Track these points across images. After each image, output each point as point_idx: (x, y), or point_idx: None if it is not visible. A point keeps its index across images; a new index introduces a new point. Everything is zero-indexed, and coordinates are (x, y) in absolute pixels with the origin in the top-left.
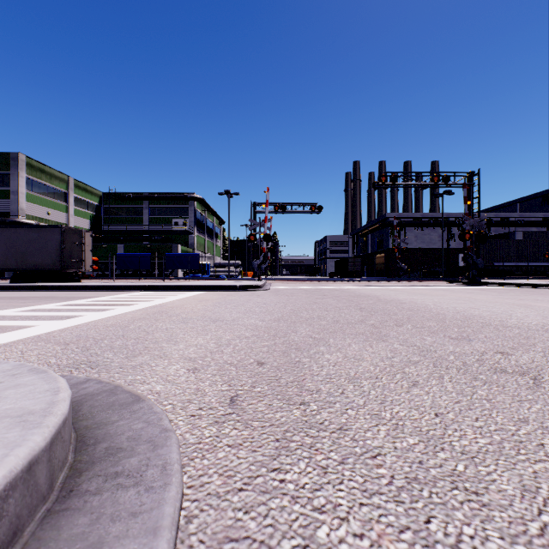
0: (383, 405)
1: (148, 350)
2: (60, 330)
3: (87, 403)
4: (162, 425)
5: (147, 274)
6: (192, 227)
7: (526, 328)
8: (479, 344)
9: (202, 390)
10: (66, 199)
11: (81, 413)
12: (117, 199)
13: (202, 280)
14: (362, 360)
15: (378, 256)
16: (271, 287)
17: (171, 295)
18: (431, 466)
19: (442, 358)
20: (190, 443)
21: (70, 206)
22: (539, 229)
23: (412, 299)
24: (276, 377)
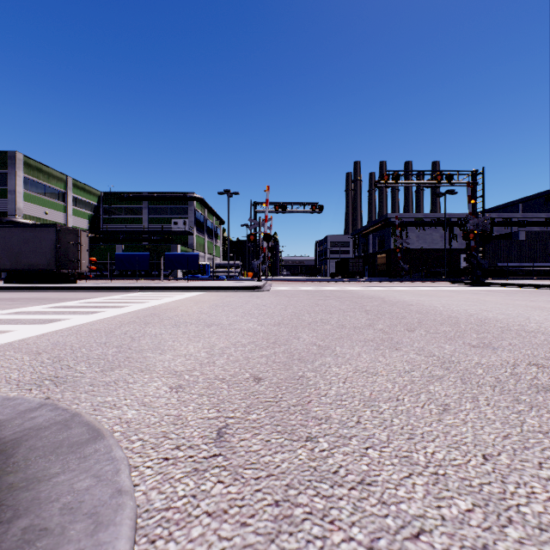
0: (412, 441)
1: (129, 361)
2: (37, 336)
3: (27, 443)
4: (117, 482)
5: (146, 275)
6: (192, 227)
7: None
8: (506, 353)
9: (184, 418)
10: (64, 199)
11: (12, 459)
12: (116, 199)
13: (201, 280)
14: (376, 375)
15: (379, 257)
16: (271, 288)
17: (168, 296)
18: None
19: (469, 371)
20: (155, 508)
21: (68, 206)
22: (542, 229)
23: (418, 301)
24: (276, 398)
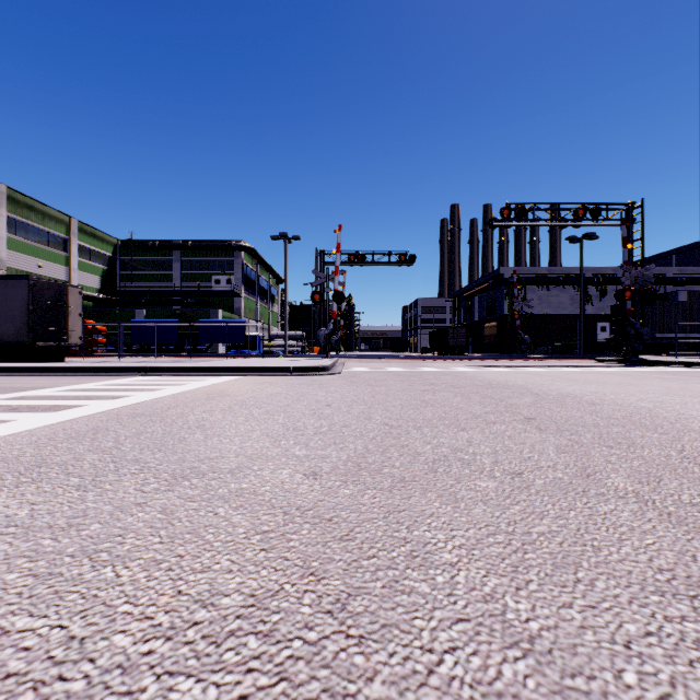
0: None
1: None
2: None
3: None
4: None
5: (176, 350)
6: (238, 286)
7: None
8: None
9: None
10: (66, 247)
11: None
12: (138, 248)
13: (247, 357)
14: None
15: (488, 326)
16: (344, 369)
17: (175, 384)
18: None
19: None
20: None
21: (72, 257)
22: None
23: (595, 394)
24: None
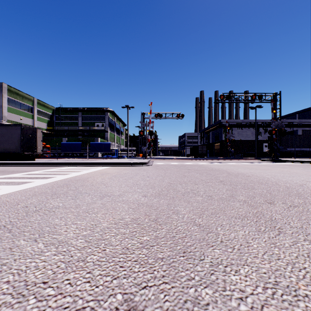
0: None
1: None
2: None
3: None
4: None
5: (80, 155)
6: (107, 128)
7: None
8: None
9: None
10: (32, 111)
11: None
12: (63, 111)
13: (111, 158)
14: (299, 296)
15: (216, 145)
16: (153, 163)
17: (86, 169)
18: None
19: None
20: None
21: (34, 115)
22: (310, 129)
23: (251, 173)
24: None
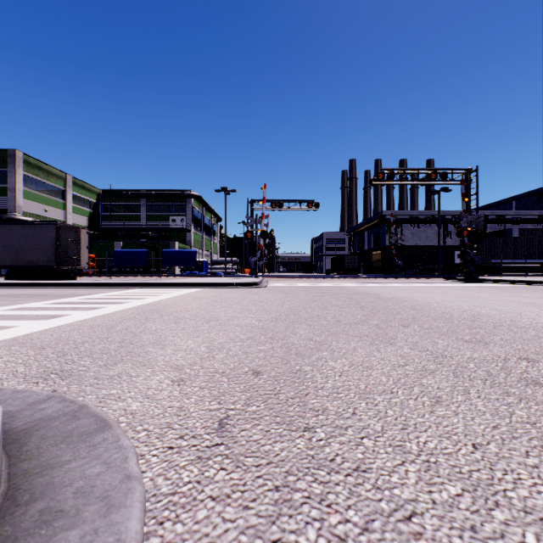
0: (405, 431)
1: (131, 356)
2: (40, 332)
3: (39, 433)
4: (126, 468)
5: (145, 271)
6: (189, 224)
7: (542, 329)
8: (497, 348)
9: (186, 410)
10: (64, 196)
11: (25, 448)
12: (115, 196)
13: (199, 277)
14: (371, 369)
15: (375, 253)
16: (268, 284)
17: (166, 292)
18: (489, 535)
19: (461, 365)
20: (162, 493)
21: (68, 203)
22: (535, 226)
23: (413, 297)
24: (274, 390)
